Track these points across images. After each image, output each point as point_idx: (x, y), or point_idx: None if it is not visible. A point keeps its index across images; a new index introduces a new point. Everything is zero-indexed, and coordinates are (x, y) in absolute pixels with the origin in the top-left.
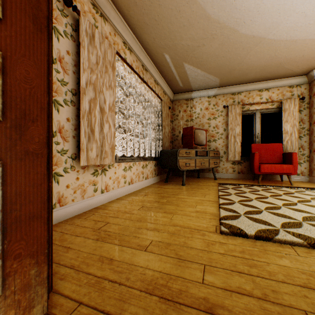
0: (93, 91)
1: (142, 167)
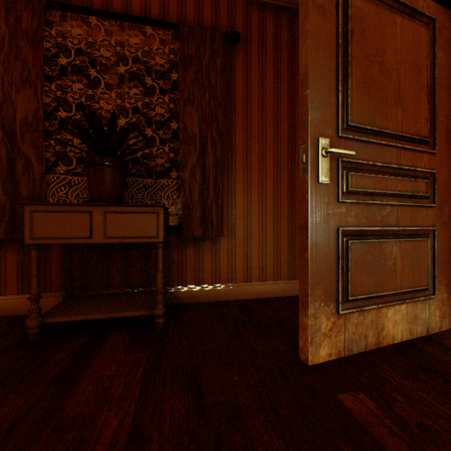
0: None
1: None
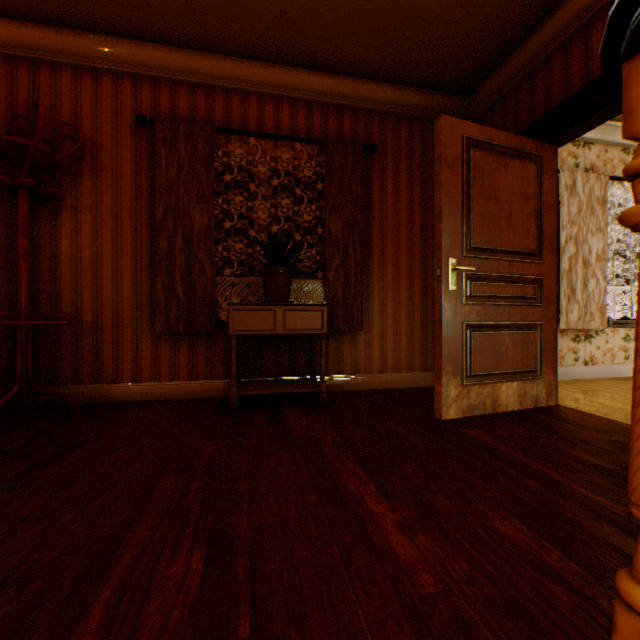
0: (573, 245)
1: None
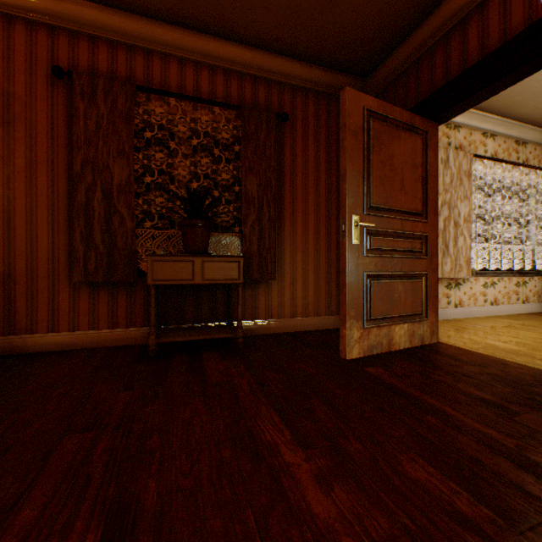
0: (447, 209)
1: (515, 284)
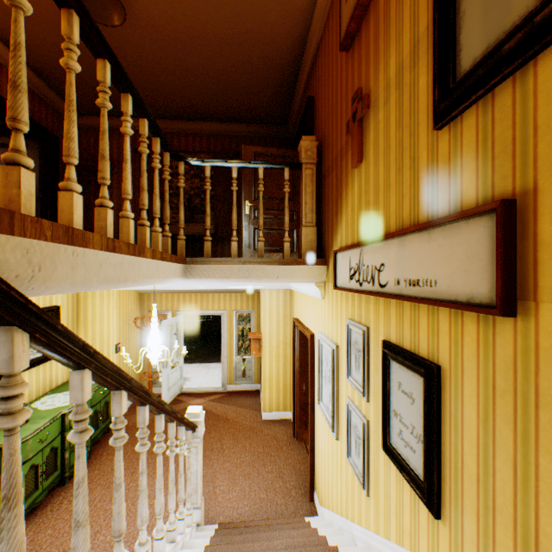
0: None
1: None
